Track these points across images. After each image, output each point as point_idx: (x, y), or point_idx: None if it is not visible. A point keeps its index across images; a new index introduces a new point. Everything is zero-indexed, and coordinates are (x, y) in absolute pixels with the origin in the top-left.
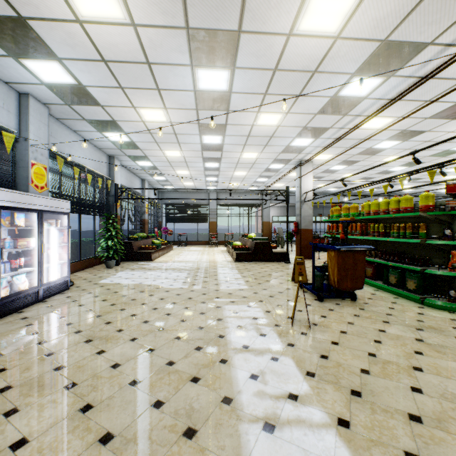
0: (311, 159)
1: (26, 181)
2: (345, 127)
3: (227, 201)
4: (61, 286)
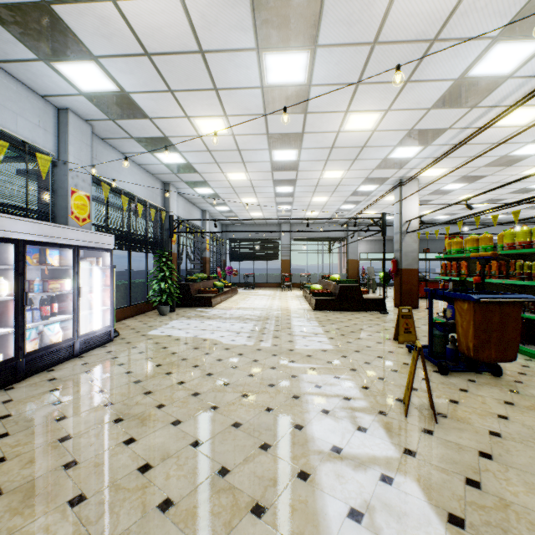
0: (416, 176)
1: (65, 212)
2: (472, 125)
3: (303, 235)
4: (103, 337)
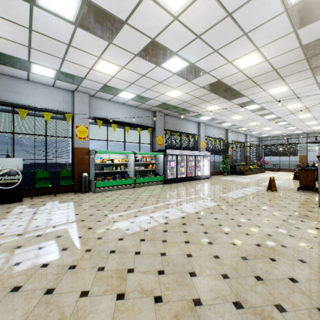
0: None
1: (199, 147)
2: None
3: (317, 139)
4: (207, 177)
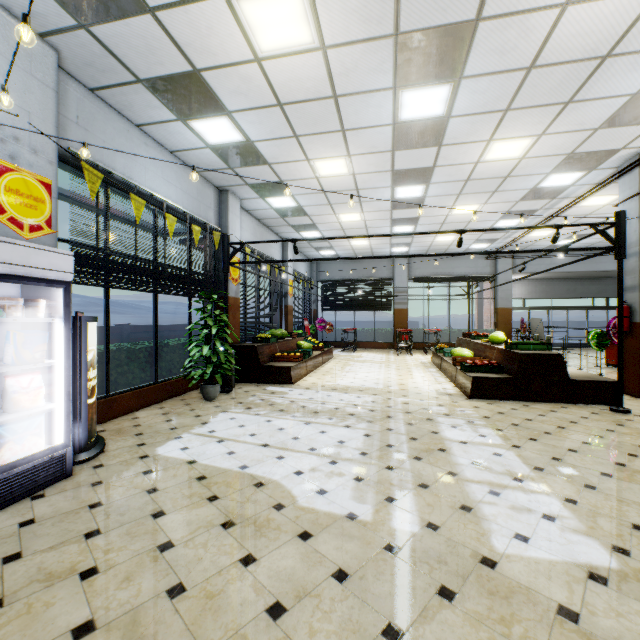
0: None
1: None
2: None
3: (427, 274)
4: (39, 473)
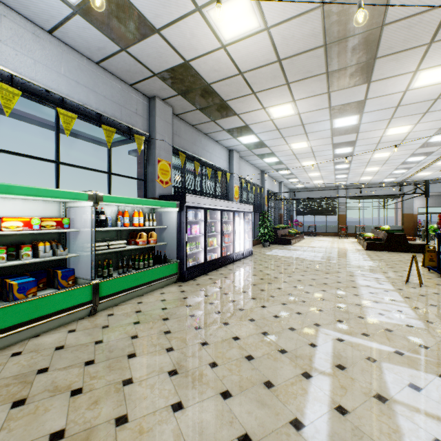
0: None
1: (232, 196)
2: None
3: (358, 194)
4: (249, 252)
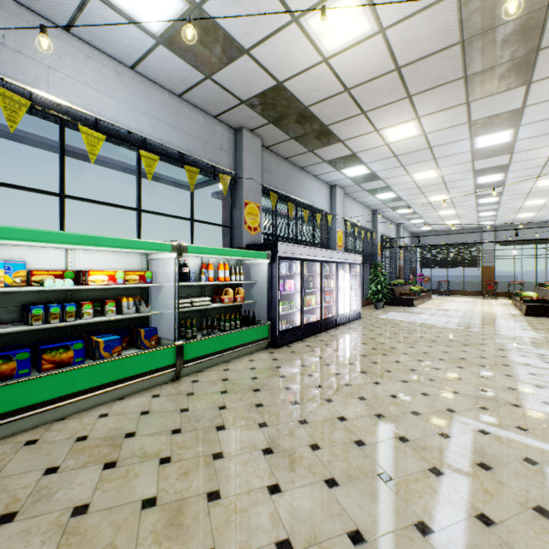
0: None
1: (334, 243)
2: None
3: (512, 238)
4: (357, 315)
